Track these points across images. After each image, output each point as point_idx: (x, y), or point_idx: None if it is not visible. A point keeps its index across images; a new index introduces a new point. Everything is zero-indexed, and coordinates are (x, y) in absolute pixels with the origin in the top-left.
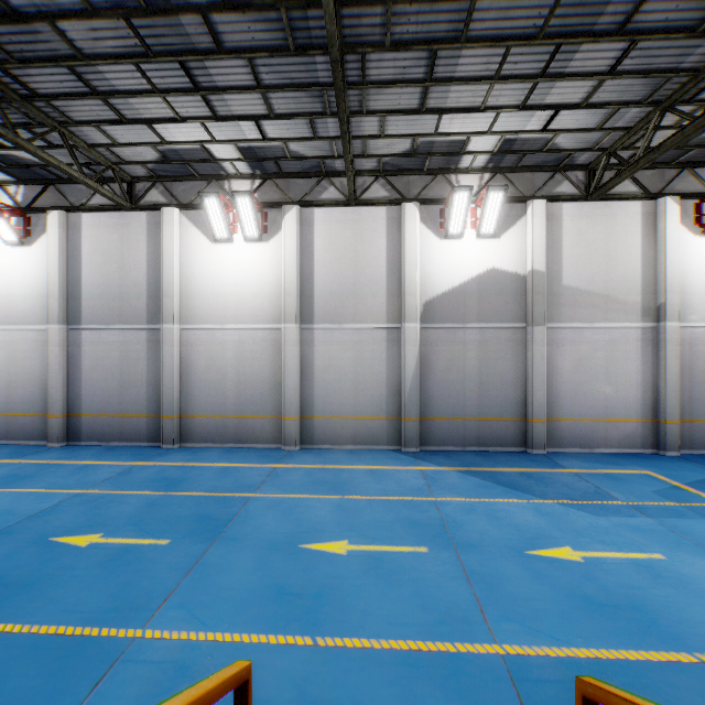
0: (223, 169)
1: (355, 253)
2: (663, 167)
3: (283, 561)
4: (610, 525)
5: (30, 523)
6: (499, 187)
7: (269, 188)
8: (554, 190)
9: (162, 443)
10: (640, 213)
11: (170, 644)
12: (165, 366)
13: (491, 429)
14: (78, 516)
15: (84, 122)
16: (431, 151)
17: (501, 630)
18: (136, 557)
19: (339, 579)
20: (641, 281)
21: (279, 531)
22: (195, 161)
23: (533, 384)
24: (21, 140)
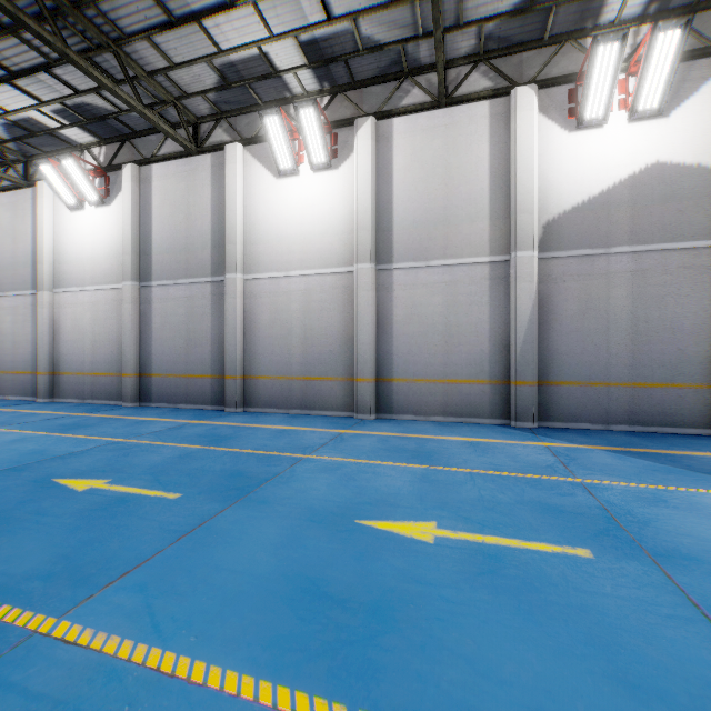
0: (287, 88)
1: (446, 168)
2: None
3: (326, 540)
4: None
5: (48, 463)
6: (675, 22)
7: (339, 105)
8: None
9: (225, 406)
10: None
11: (77, 659)
12: (228, 320)
13: (653, 399)
14: (100, 460)
15: (135, 35)
16: None
17: None
18: (127, 510)
19: (420, 584)
20: None
21: (329, 499)
22: (255, 78)
23: None
24: (69, 52)
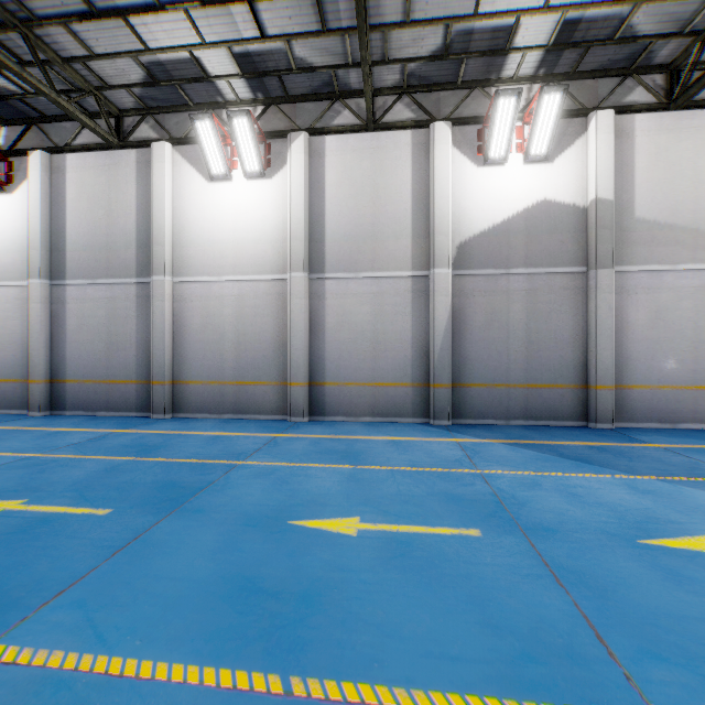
0: (219, 93)
1: (374, 188)
2: None
3: (261, 541)
4: None
5: None
6: (556, 87)
7: (273, 116)
8: (624, 99)
9: (152, 412)
10: None
11: (22, 676)
12: (155, 324)
13: (542, 398)
14: (13, 479)
15: (49, 20)
16: (468, 50)
17: (653, 680)
18: (52, 530)
19: (343, 572)
20: None
21: (263, 503)
22: (186, 80)
23: (597, 342)
24: None
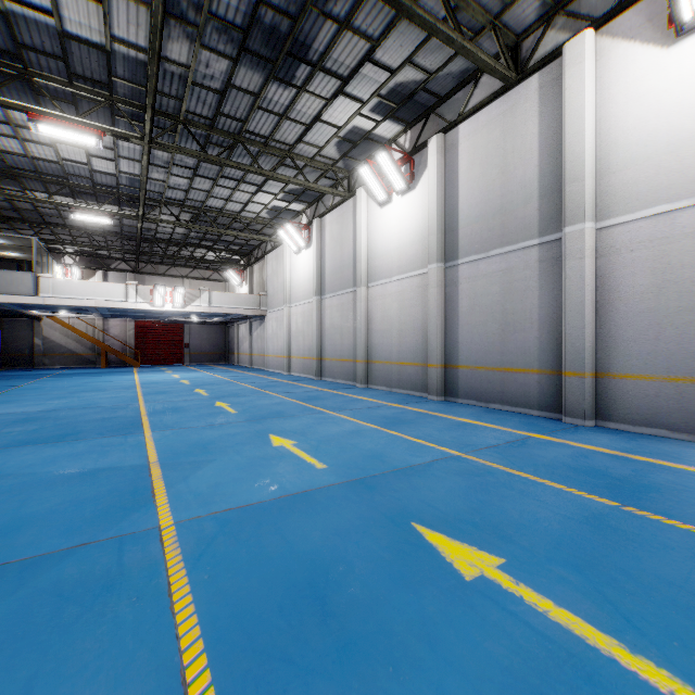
0: None
1: None
2: None
3: None
4: None
5: (393, 481)
6: None
7: None
8: None
9: (563, 414)
10: None
11: None
12: (569, 292)
13: None
14: (455, 493)
15: None
16: None
17: None
18: None
19: None
20: None
21: None
22: None
23: None
24: None
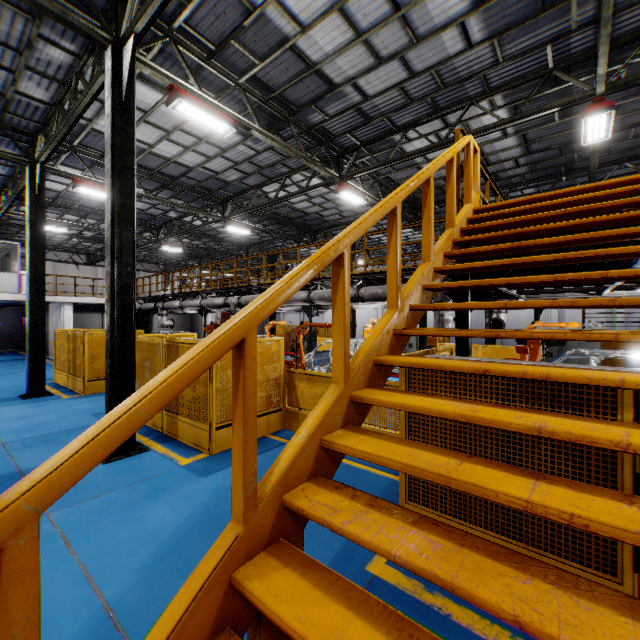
0: None
1: None
2: None
3: None
4: None
5: None
6: None
7: None
8: None
9: None
10: None
11: None
12: None
13: None
14: None
15: None
16: None
17: None
18: None
19: None
20: None
21: None
22: None
23: None
24: None
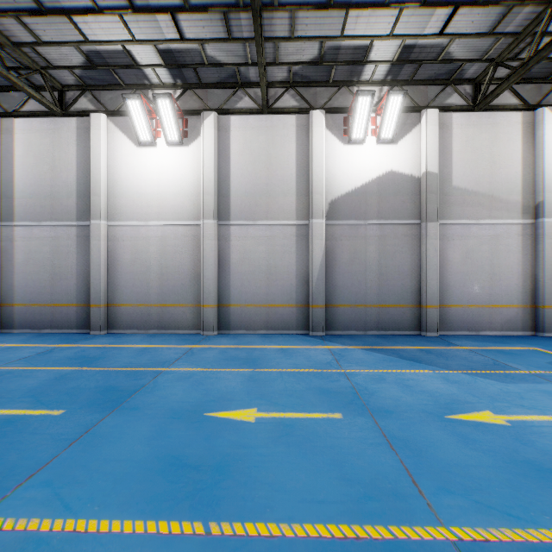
0: (146, 77)
1: (267, 157)
2: (540, 82)
3: (184, 429)
4: (521, 391)
5: None
6: (399, 91)
7: (189, 98)
8: (445, 101)
9: (90, 329)
10: (520, 122)
11: (9, 538)
12: (93, 258)
13: (390, 314)
14: None
15: (3, 12)
16: (336, 59)
17: (444, 506)
18: (17, 429)
19: (245, 448)
20: (521, 183)
21: (185, 400)
22: (119, 66)
23: (427, 274)
24: None
